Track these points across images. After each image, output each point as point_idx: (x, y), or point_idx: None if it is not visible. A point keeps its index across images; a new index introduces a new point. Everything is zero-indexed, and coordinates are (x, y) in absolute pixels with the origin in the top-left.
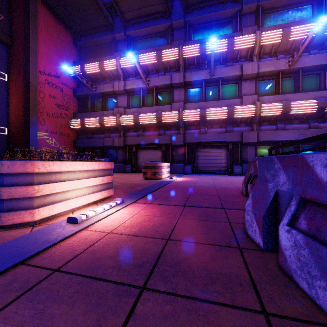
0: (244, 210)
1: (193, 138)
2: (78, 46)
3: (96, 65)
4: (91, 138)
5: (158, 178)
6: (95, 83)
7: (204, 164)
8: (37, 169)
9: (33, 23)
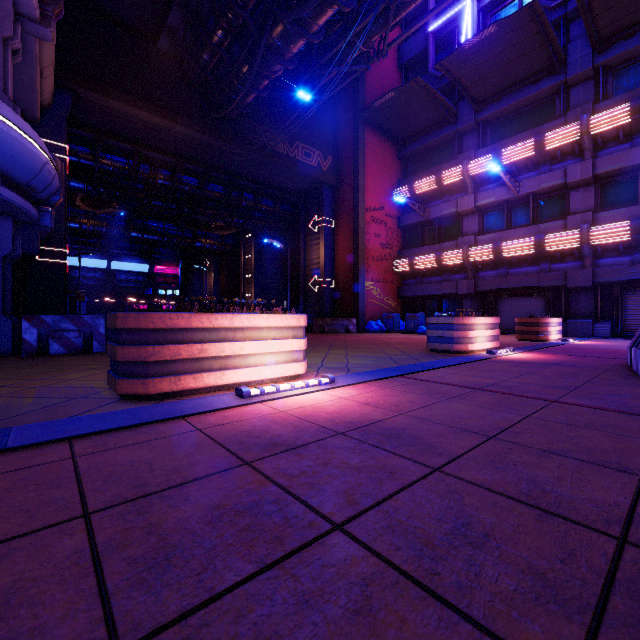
0: None
1: (614, 273)
2: (403, 157)
3: (431, 181)
4: (422, 284)
5: (541, 339)
6: (427, 204)
7: None
8: (468, 322)
9: (361, 155)
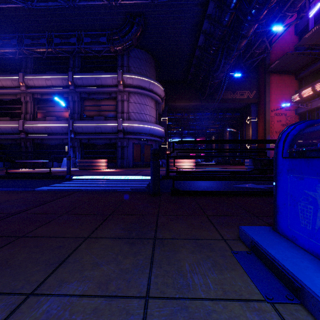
0: None
1: None
2: (299, 78)
3: (309, 90)
4: None
5: None
6: (311, 101)
7: None
8: None
9: (267, 88)
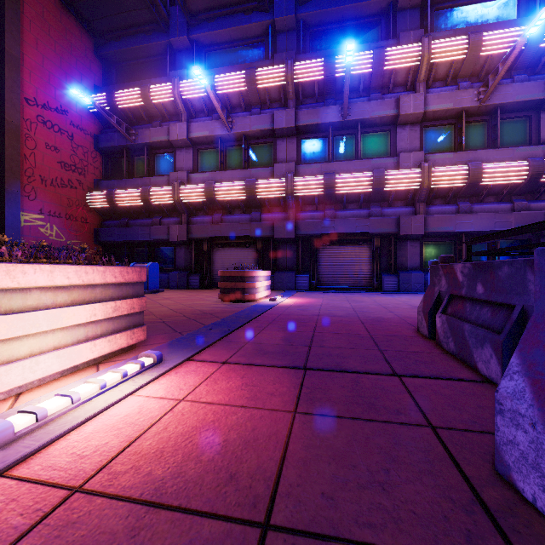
0: (446, 379)
1: (312, 226)
2: (104, 58)
3: (136, 93)
4: (128, 227)
5: (248, 299)
6: (134, 126)
7: (330, 273)
8: None
9: (12, 6)
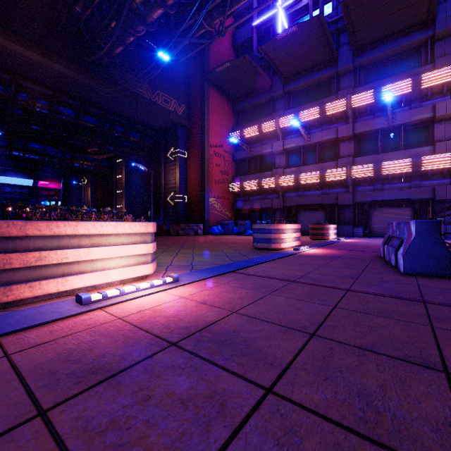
0: None
1: (365, 196)
2: (236, 111)
3: (254, 129)
4: (248, 200)
5: (325, 239)
6: (252, 145)
7: (379, 226)
8: (281, 227)
9: (207, 106)
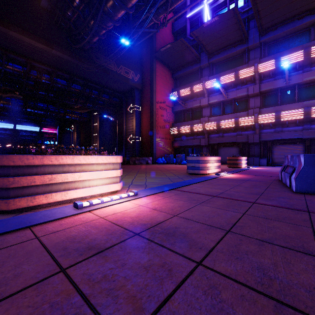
0: None
1: (268, 136)
2: (175, 77)
3: (188, 90)
4: (183, 140)
5: (238, 167)
6: (186, 101)
7: (279, 158)
8: (207, 159)
9: (154, 75)
